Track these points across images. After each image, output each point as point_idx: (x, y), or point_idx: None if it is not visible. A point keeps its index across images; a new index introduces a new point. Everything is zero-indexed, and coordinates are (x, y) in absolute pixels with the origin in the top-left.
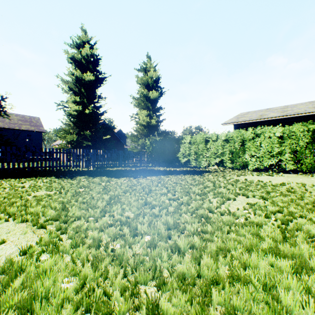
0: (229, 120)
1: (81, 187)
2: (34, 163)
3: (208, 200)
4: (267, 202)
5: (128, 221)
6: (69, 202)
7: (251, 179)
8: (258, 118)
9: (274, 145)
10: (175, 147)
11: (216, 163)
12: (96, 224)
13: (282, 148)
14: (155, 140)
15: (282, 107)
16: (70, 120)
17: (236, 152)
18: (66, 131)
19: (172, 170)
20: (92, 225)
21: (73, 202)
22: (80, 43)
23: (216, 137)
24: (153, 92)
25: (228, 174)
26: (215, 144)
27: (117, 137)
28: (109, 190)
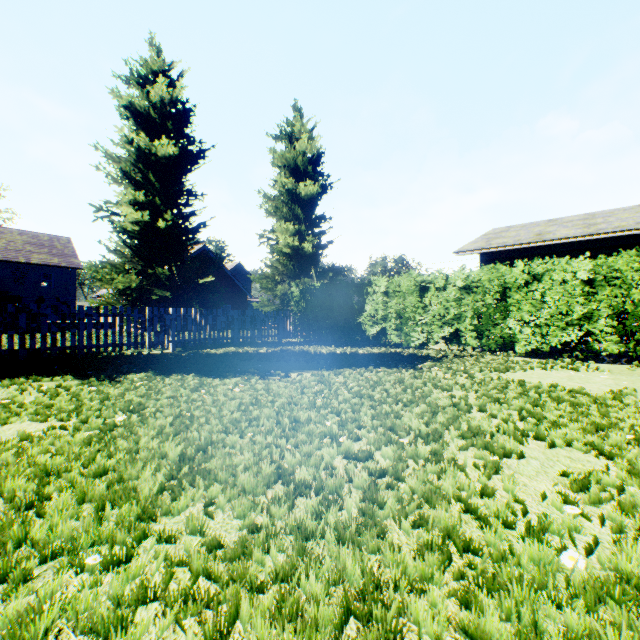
0: (470, 245)
1: (125, 408)
2: (35, 340)
3: (451, 460)
4: (618, 468)
5: (212, 572)
6: (64, 471)
7: (532, 380)
8: (534, 240)
9: (575, 300)
10: (354, 302)
11: (444, 336)
12: (99, 592)
13: (592, 307)
14: (312, 287)
15: (583, 217)
16: (125, 243)
17: (487, 315)
18: (116, 266)
19: (348, 352)
20: (83, 600)
21: (73, 471)
22: (148, 75)
23: (443, 280)
24: (307, 184)
25: (475, 366)
26: (442, 297)
27: (233, 278)
28: (187, 422)
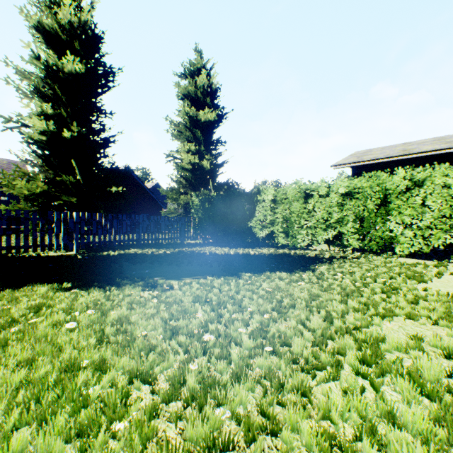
0: (344, 160)
1: None
2: None
3: None
4: None
5: None
6: None
7: None
8: (404, 153)
9: None
10: (246, 208)
11: (325, 238)
12: None
13: None
14: (209, 197)
15: (434, 139)
16: (35, 152)
17: (369, 218)
18: (30, 175)
19: (241, 253)
20: None
21: None
22: (60, 2)
23: (326, 188)
24: (205, 111)
25: (379, 271)
26: (325, 203)
27: (150, 193)
28: None
